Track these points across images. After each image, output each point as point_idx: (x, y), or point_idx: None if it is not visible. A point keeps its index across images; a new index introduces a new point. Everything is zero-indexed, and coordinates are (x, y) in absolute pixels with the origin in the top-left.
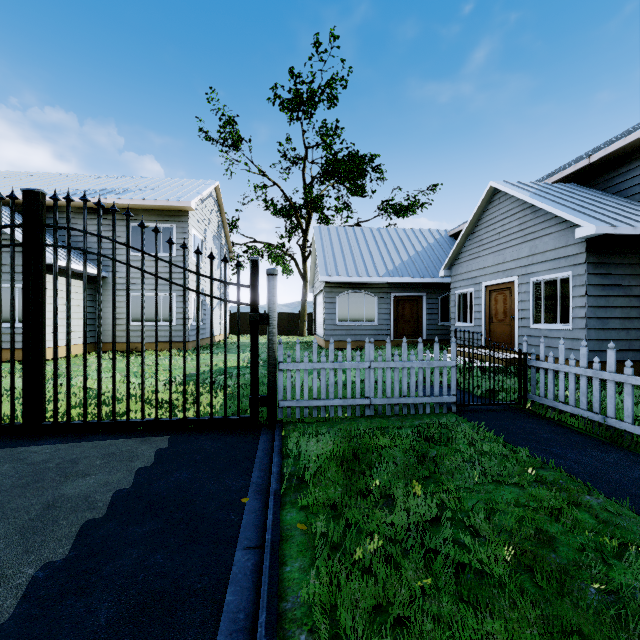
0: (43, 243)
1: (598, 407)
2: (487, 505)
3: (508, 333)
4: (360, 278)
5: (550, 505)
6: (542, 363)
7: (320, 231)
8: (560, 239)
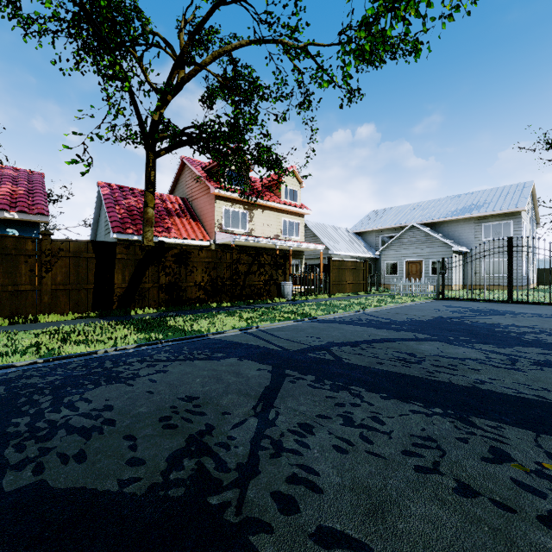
0: (513, 251)
1: None
2: None
3: None
4: None
5: None
6: None
7: None
8: None
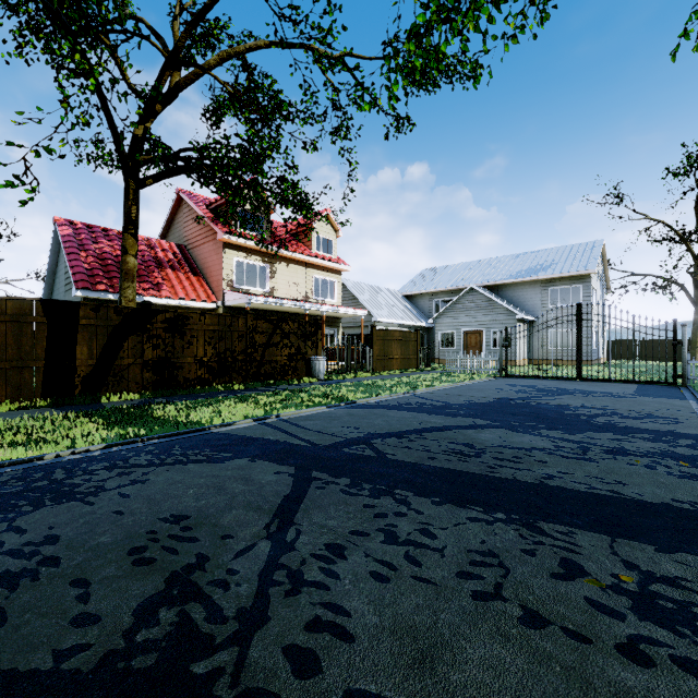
0: (583, 320)
1: None
2: None
3: None
4: None
5: None
6: None
7: None
8: None
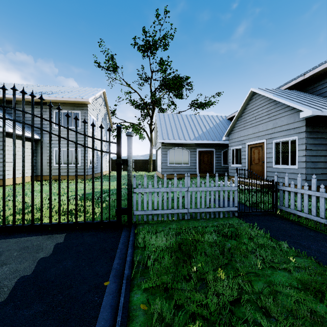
0: None
1: (323, 214)
2: (270, 287)
3: (261, 170)
4: (180, 141)
5: (313, 288)
6: (287, 188)
7: (159, 116)
8: (290, 119)
